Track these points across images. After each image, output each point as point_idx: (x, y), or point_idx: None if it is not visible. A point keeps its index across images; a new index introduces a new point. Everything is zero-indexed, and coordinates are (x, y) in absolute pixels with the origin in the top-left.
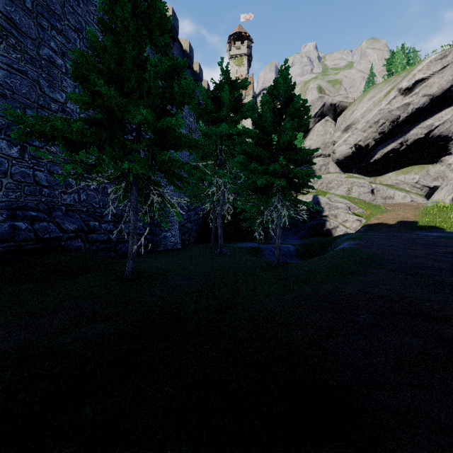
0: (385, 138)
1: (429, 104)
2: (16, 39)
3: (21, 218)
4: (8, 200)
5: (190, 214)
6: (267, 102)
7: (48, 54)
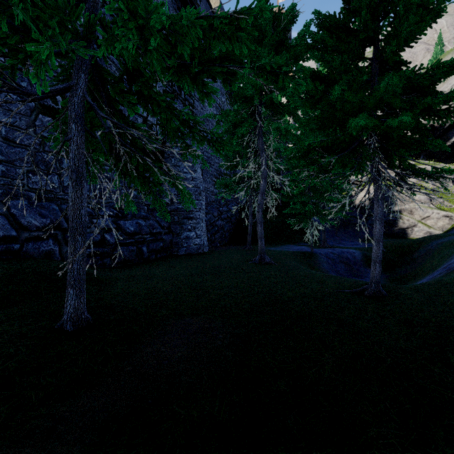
0: None
1: None
2: None
3: None
4: None
5: (221, 210)
6: None
7: None
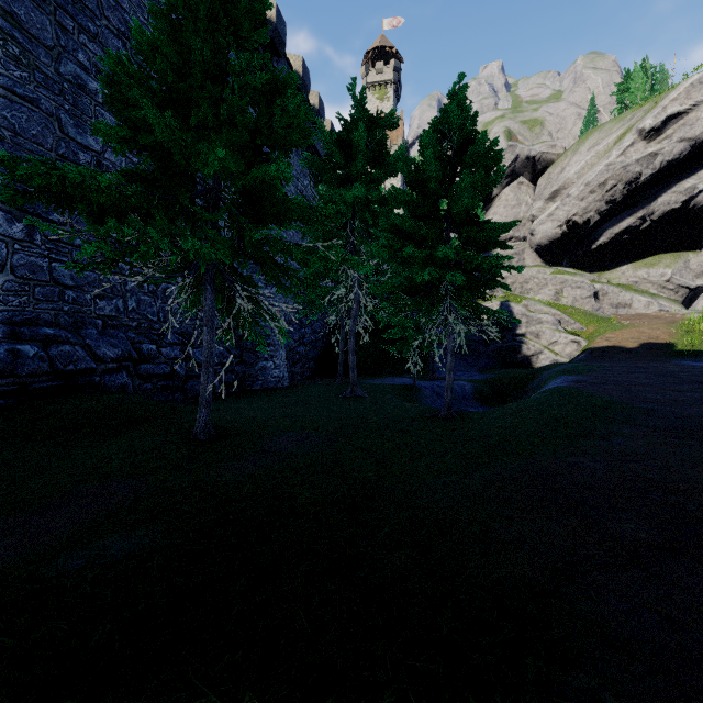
0: (616, 210)
1: (689, 154)
2: (21, 48)
3: (28, 338)
4: (8, 309)
5: (303, 331)
6: (432, 144)
7: (74, 73)
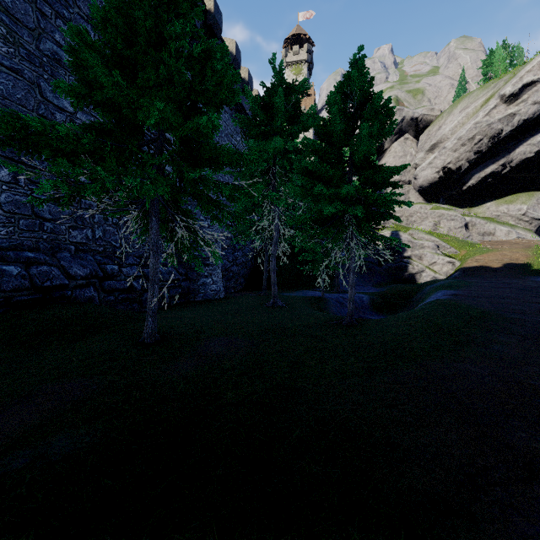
0: (482, 158)
1: None
2: (8, 29)
3: (13, 260)
4: None
5: (236, 255)
6: (337, 103)
7: (52, 50)
